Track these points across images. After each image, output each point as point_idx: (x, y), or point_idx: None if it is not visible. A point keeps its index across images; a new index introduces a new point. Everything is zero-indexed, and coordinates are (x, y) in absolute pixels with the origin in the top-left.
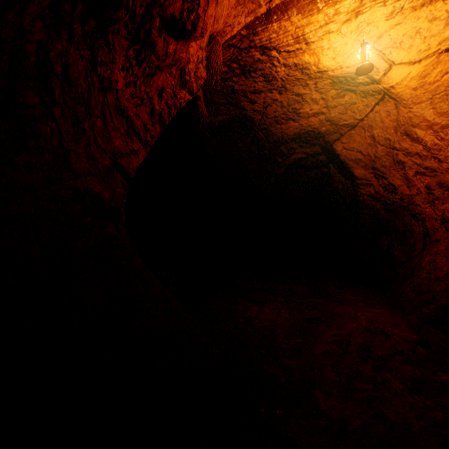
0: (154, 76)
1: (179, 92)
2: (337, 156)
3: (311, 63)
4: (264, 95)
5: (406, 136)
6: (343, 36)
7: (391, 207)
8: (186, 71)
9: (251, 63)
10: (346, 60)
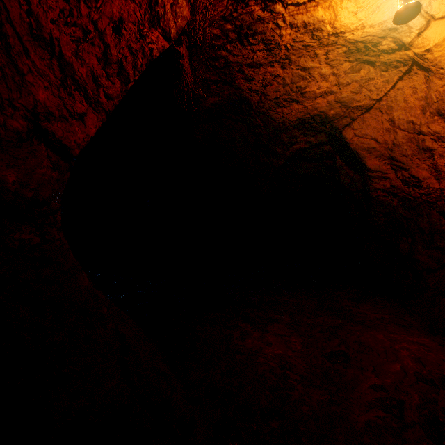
0: None
1: (148, 31)
2: (344, 145)
3: (325, 21)
4: (264, 69)
5: (439, 116)
6: None
7: (412, 203)
8: (159, 0)
9: (249, 23)
10: (370, 16)
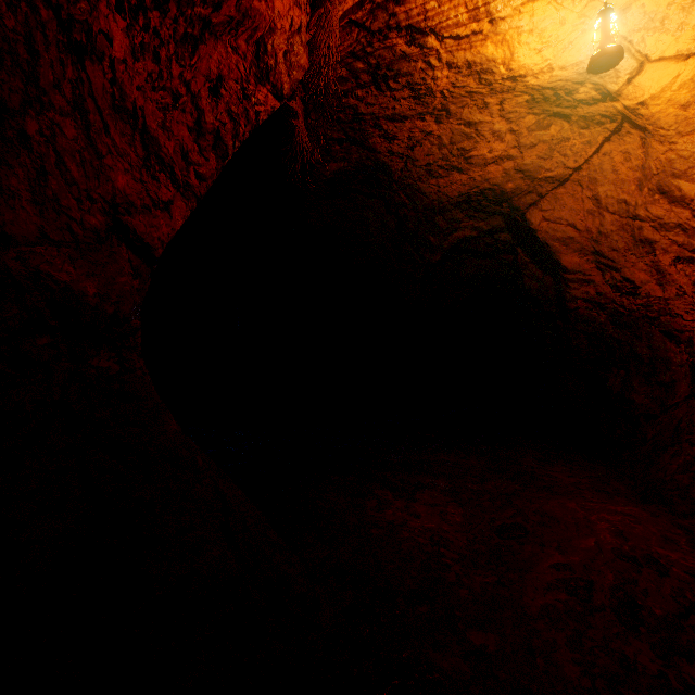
0: (200, 47)
1: (254, 89)
2: (529, 233)
3: (497, 60)
4: (411, 124)
5: (660, 195)
6: (558, 7)
7: (626, 319)
8: (269, 48)
9: (389, 61)
10: (560, 55)
